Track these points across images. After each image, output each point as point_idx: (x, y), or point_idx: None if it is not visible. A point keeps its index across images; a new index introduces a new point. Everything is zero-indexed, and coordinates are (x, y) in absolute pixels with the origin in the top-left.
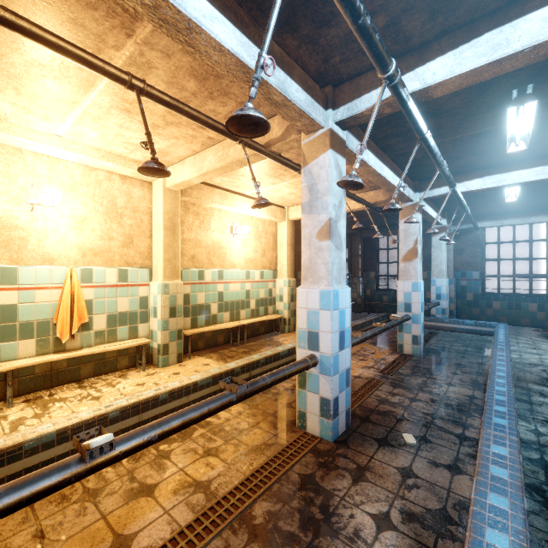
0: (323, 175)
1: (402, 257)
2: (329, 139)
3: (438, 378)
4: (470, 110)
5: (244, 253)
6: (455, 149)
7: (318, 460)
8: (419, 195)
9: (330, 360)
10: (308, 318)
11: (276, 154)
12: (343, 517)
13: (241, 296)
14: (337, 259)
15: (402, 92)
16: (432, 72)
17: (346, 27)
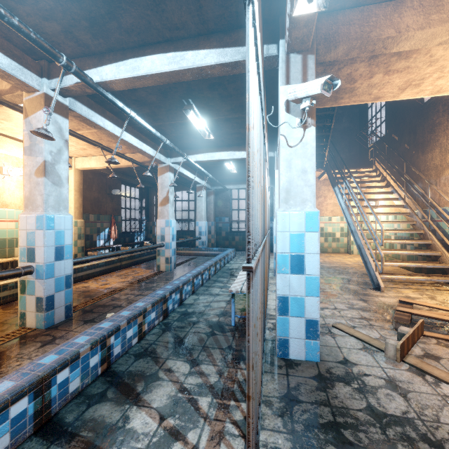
0: (39, 127)
1: (160, 202)
2: (44, 101)
3: (169, 281)
4: (166, 106)
5: (21, 194)
6: (177, 131)
7: (20, 341)
8: (171, 160)
9: (43, 267)
10: (27, 237)
11: (12, 104)
12: (11, 367)
13: (16, 235)
14: (56, 192)
15: (85, 80)
16: (106, 73)
17: (29, 21)
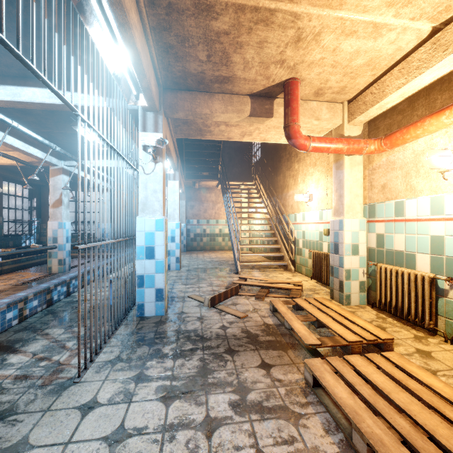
0: None
1: (52, 204)
2: None
3: None
4: (54, 119)
5: None
6: (69, 138)
7: None
8: (64, 163)
9: None
10: None
11: None
12: None
13: None
14: None
15: None
16: None
17: None
